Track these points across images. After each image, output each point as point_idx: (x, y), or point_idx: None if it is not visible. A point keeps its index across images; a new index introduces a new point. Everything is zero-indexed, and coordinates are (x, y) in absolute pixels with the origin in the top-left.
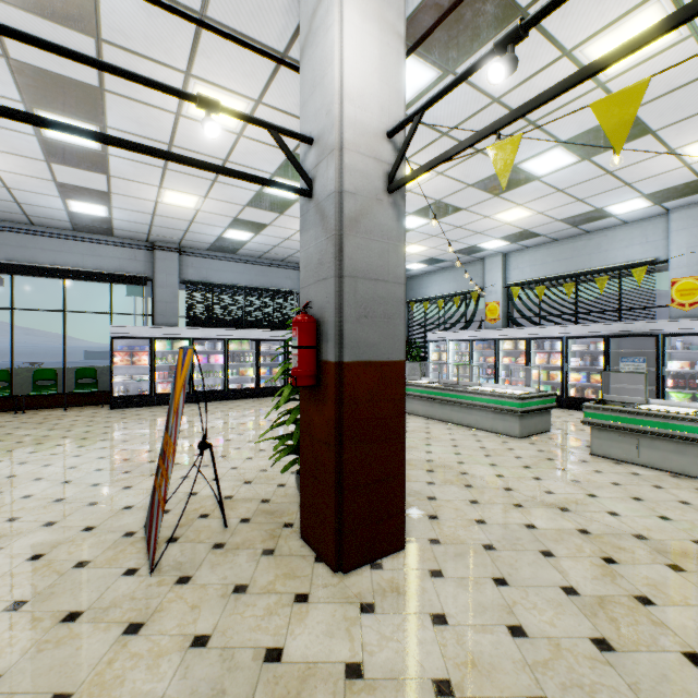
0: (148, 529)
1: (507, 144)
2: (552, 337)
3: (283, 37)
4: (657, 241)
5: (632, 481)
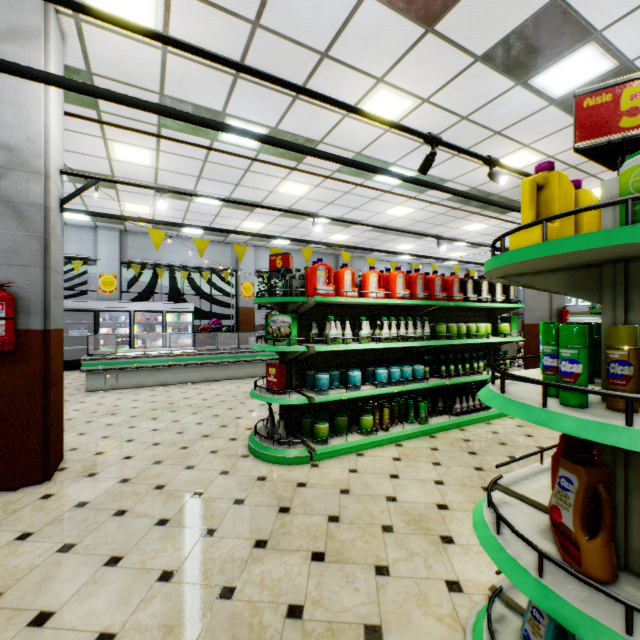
0: None
1: (160, 232)
2: None
3: None
4: (89, 245)
5: (125, 395)
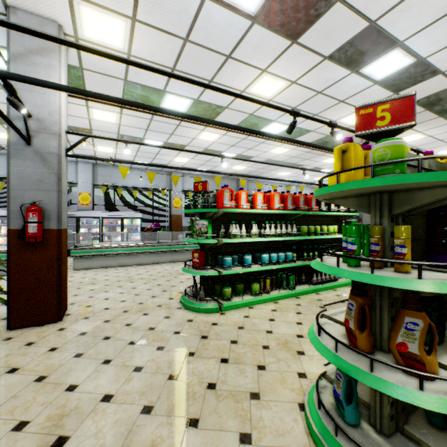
0: None
1: (125, 168)
2: None
3: None
4: (72, 173)
5: (99, 272)
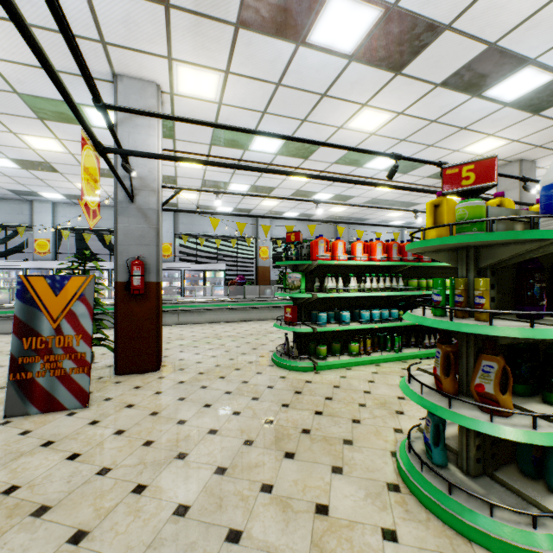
0: (36, 405)
1: (216, 220)
2: (102, 269)
3: (68, 69)
4: None
5: (184, 328)
